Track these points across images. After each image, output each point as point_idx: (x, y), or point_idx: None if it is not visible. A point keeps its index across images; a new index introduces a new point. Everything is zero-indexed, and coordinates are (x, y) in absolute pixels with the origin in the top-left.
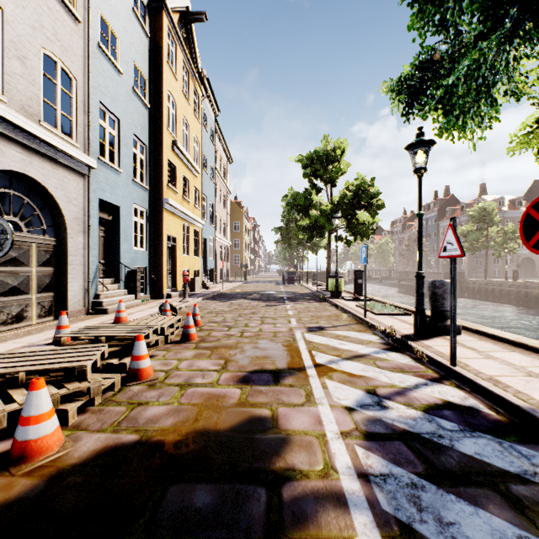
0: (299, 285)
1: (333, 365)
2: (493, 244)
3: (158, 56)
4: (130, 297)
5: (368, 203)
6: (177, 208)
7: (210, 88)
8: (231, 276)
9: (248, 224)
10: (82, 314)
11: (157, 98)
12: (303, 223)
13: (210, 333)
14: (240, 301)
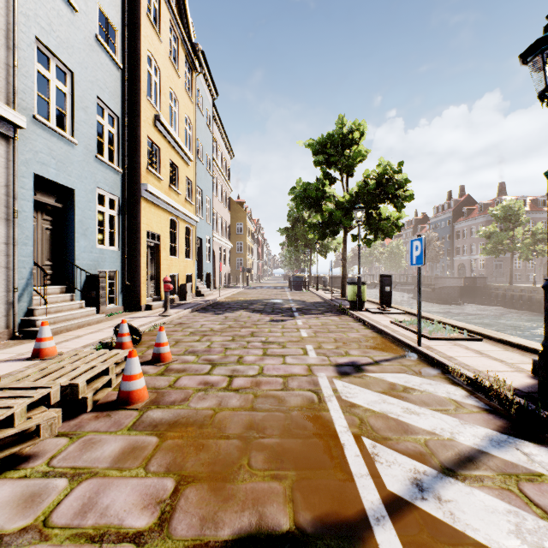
0: (308, 292)
1: (432, 508)
2: (521, 246)
3: (135, 4)
4: (87, 311)
5: (393, 194)
6: (160, 198)
7: (206, 63)
8: (233, 281)
9: (252, 226)
10: (3, 339)
11: (132, 57)
12: (313, 221)
13: (176, 381)
14: (238, 314)
